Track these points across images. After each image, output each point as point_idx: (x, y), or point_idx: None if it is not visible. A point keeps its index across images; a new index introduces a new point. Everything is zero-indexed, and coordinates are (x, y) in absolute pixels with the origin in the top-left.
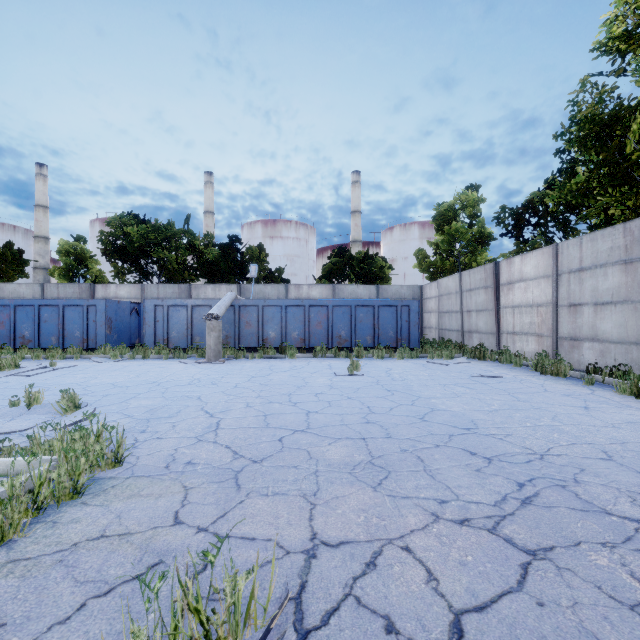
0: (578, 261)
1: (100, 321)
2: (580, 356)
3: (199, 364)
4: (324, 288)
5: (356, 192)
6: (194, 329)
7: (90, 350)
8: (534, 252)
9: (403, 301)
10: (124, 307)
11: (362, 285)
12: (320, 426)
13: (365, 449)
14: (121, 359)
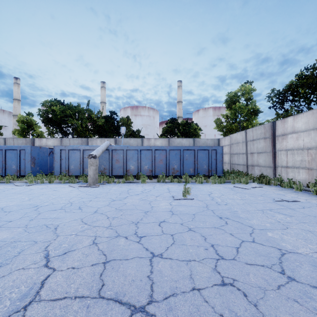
0: None
1: (27, 159)
2: None
3: (82, 188)
4: (163, 140)
5: (179, 91)
6: (84, 164)
7: (22, 177)
8: (305, 113)
9: (212, 147)
10: (44, 151)
11: (185, 138)
12: (166, 295)
13: None
14: (33, 183)
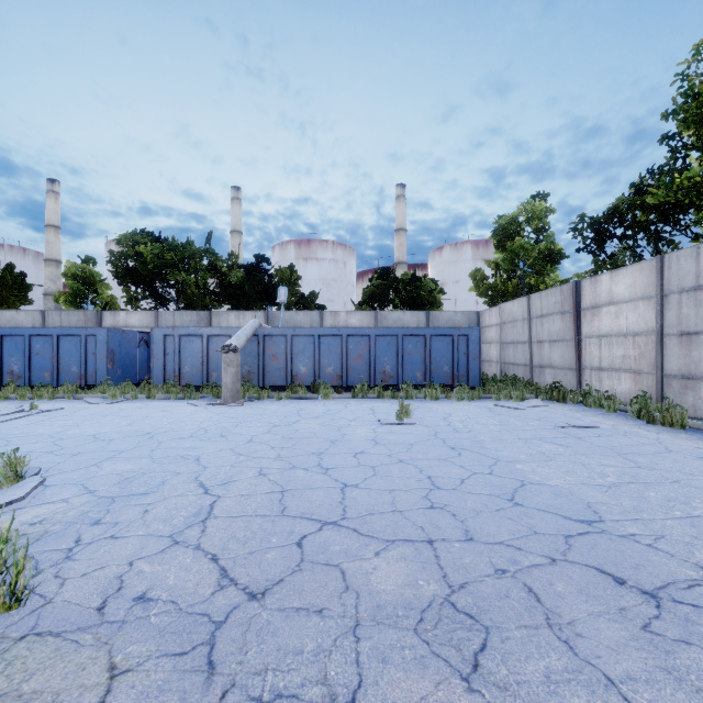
0: (694, 277)
1: (100, 354)
2: (697, 400)
3: (212, 407)
4: (365, 315)
5: (400, 208)
6: (210, 363)
7: (89, 388)
8: (629, 267)
9: (460, 330)
10: (130, 337)
11: (409, 311)
12: (361, 514)
13: (436, 567)
14: (120, 400)
